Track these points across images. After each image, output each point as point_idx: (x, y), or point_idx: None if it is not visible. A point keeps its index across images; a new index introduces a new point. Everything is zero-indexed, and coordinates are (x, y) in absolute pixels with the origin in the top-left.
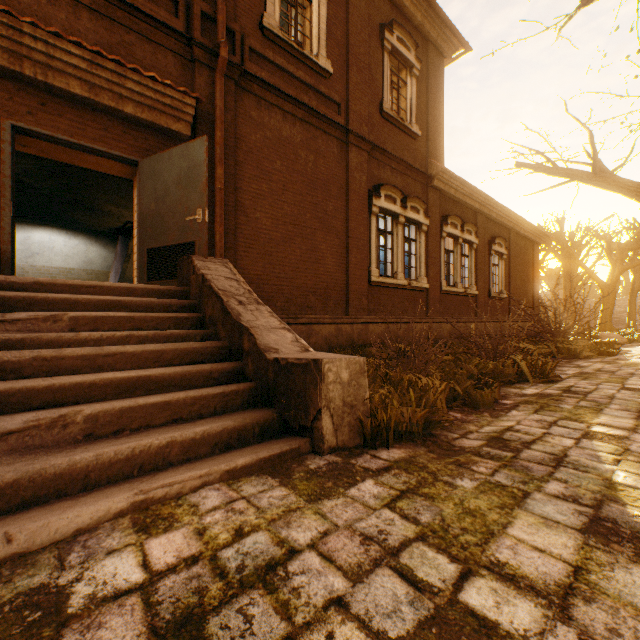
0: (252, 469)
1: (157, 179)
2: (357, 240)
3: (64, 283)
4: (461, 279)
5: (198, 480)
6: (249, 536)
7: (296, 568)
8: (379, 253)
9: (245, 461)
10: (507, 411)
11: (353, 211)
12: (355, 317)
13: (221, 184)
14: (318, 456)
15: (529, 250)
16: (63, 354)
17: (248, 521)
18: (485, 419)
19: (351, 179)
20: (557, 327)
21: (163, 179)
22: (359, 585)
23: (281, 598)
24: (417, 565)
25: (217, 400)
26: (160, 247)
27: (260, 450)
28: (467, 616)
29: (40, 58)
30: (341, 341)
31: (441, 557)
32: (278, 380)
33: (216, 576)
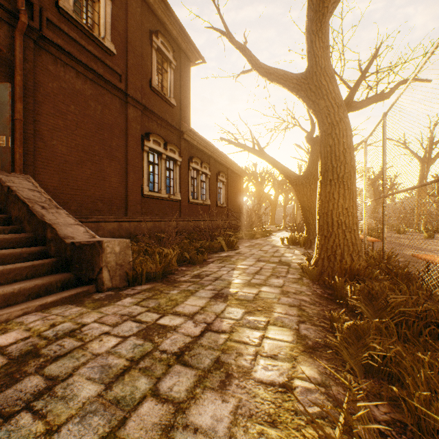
0: (58, 303)
1: None
2: (134, 167)
3: None
4: (201, 195)
5: (21, 311)
6: (59, 325)
7: (86, 328)
8: (150, 176)
9: (53, 299)
10: (208, 264)
11: (131, 148)
12: (132, 217)
13: (21, 116)
14: (101, 293)
15: (238, 180)
16: None
17: (58, 321)
18: (196, 268)
19: (129, 126)
20: (247, 223)
21: None
22: (116, 327)
23: (79, 337)
24: (143, 318)
25: (28, 270)
26: None
27: (63, 293)
28: (158, 325)
29: None
30: (122, 233)
31: (154, 314)
32: (74, 255)
33: (42, 339)
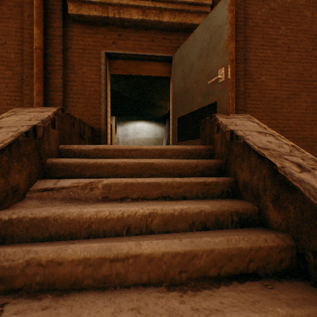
0: None
1: (184, 62)
2: None
3: (114, 148)
4: None
5: None
6: None
7: None
8: None
9: None
10: None
11: None
12: None
13: (232, 56)
14: None
15: None
16: (61, 255)
17: None
18: None
19: None
20: None
21: (188, 59)
22: None
23: None
24: None
25: None
26: (186, 114)
27: None
28: None
29: (115, 1)
30: None
31: None
32: None
33: None
